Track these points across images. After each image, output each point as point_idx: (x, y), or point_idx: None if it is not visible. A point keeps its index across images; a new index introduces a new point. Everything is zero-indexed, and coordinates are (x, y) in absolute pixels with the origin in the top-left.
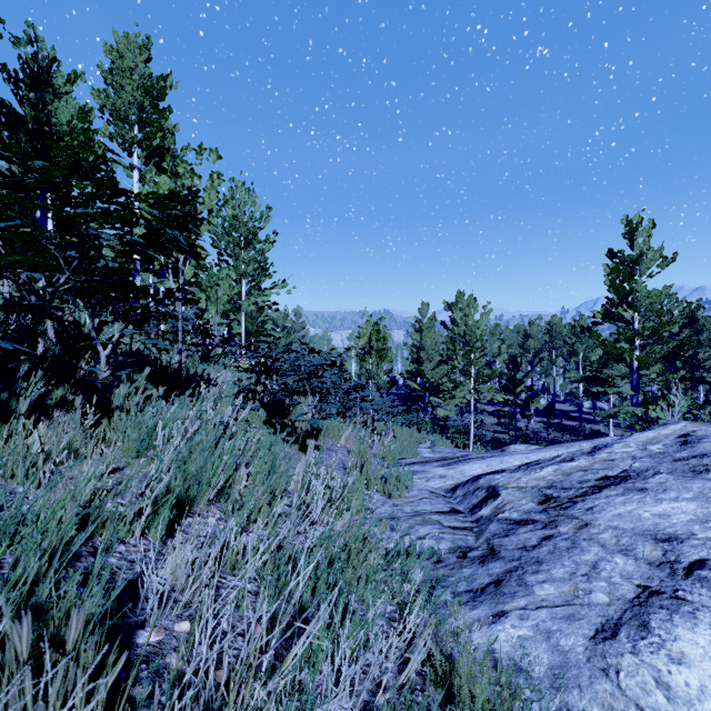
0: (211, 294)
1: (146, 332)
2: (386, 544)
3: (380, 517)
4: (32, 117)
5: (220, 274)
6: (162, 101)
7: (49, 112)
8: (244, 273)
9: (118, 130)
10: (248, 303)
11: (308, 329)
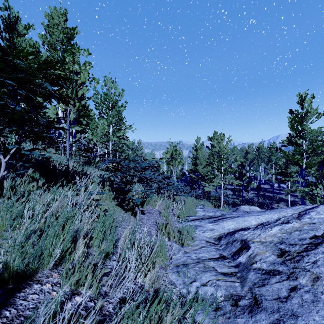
0: (94, 132)
1: (59, 150)
2: (180, 289)
3: (176, 263)
4: (7, 45)
5: (98, 122)
6: (73, 40)
7: (15, 43)
8: (111, 122)
9: (51, 53)
10: (113, 136)
11: (144, 149)
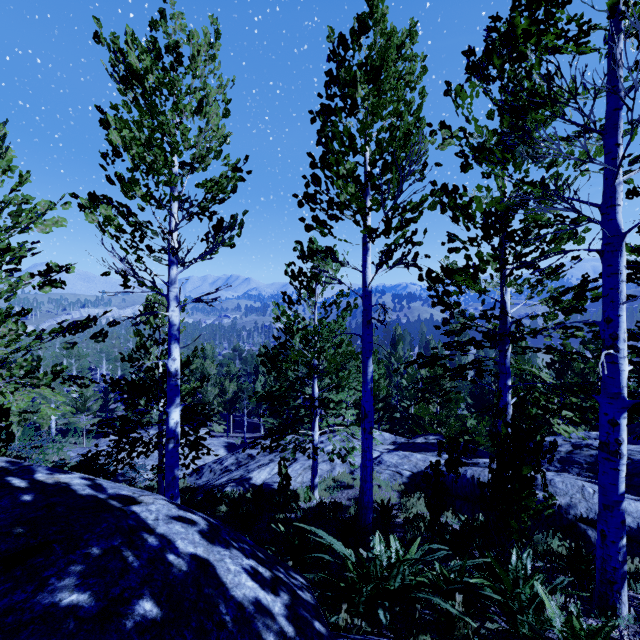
0: None
1: None
2: None
3: None
4: None
5: None
6: None
7: None
8: None
9: None
10: None
11: None
